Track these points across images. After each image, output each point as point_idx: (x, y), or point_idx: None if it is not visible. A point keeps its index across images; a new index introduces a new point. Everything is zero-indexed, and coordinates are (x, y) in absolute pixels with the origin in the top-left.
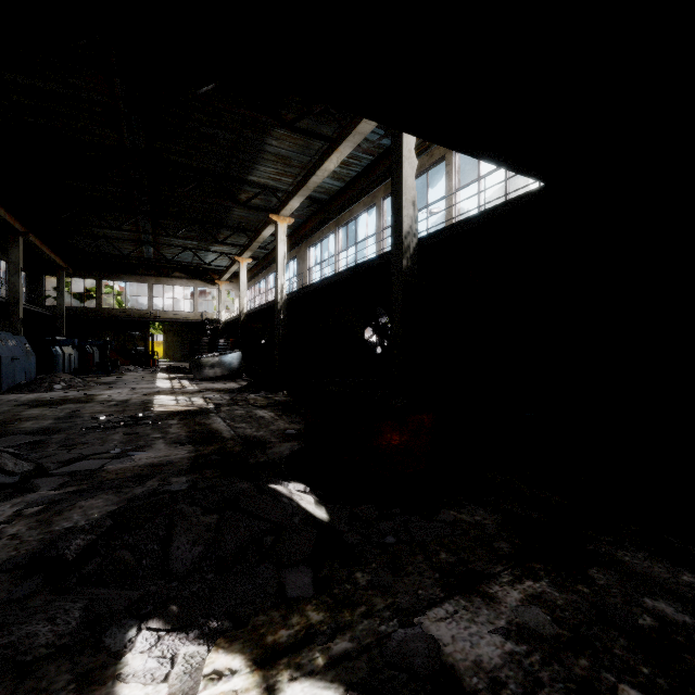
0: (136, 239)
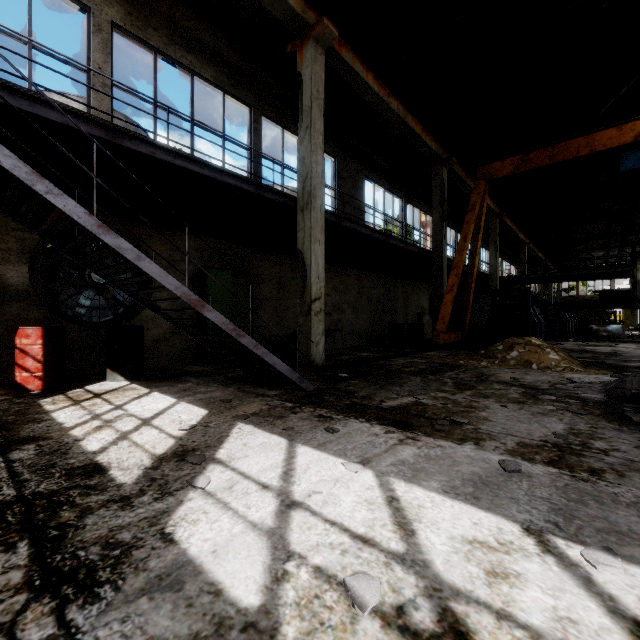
0: (605, 255)
